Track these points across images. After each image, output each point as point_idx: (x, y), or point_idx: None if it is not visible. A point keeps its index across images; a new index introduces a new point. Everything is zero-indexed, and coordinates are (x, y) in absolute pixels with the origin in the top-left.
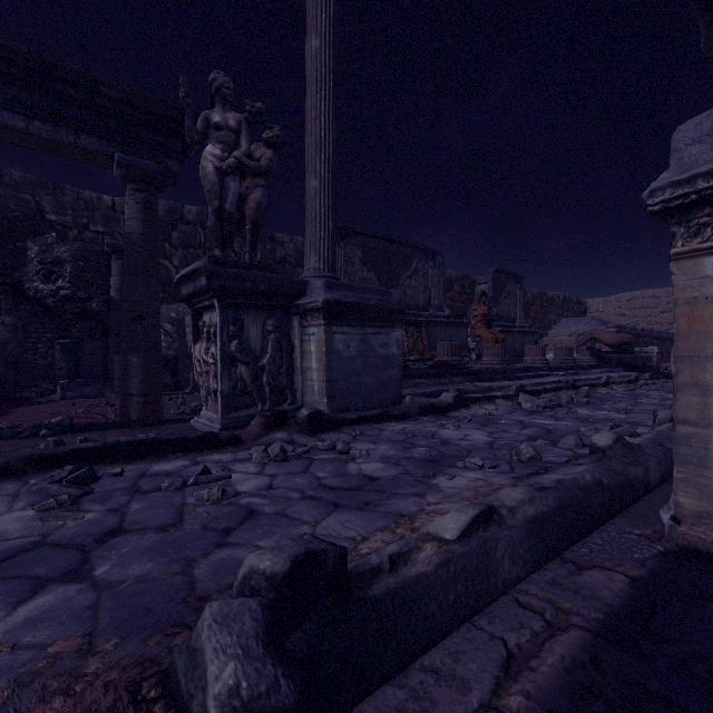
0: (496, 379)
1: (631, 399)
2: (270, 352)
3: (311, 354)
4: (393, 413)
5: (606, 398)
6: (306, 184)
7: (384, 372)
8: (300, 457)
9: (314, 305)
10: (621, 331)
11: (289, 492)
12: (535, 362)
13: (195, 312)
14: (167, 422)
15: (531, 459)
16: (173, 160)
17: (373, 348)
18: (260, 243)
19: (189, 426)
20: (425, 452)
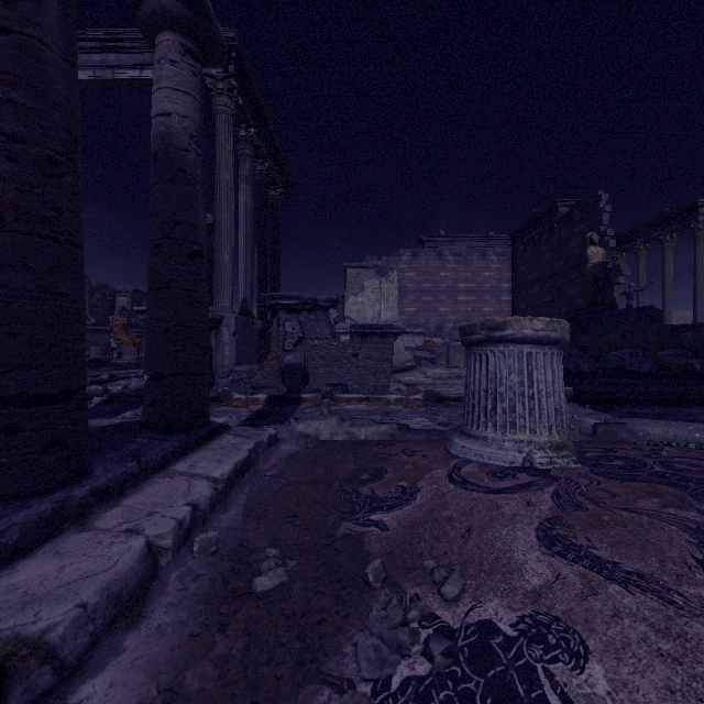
0: (133, 368)
1: None
2: None
3: None
4: None
5: None
6: None
7: None
8: None
9: None
10: None
11: None
12: None
13: None
14: None
15: None
16: None
17: None
18: None
19: None
20: None
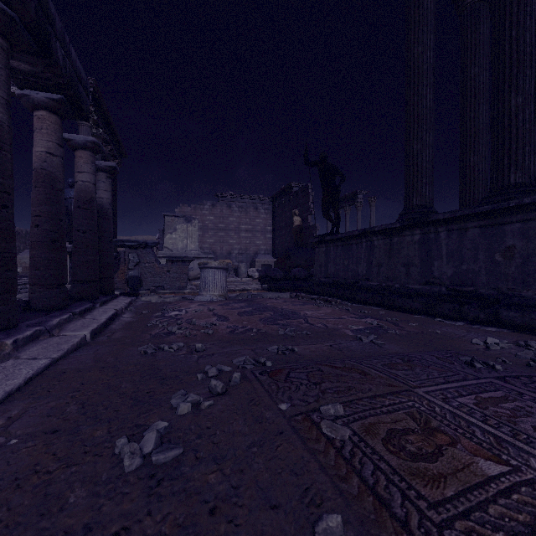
0: None
1: None
2: None
3: None
4: None
5: None
6: None
7: None
8: None
9: None
10: None
11: None
12: None
13: None
14: None
15: None
16: None
17: None
18: None
19: None
20: None
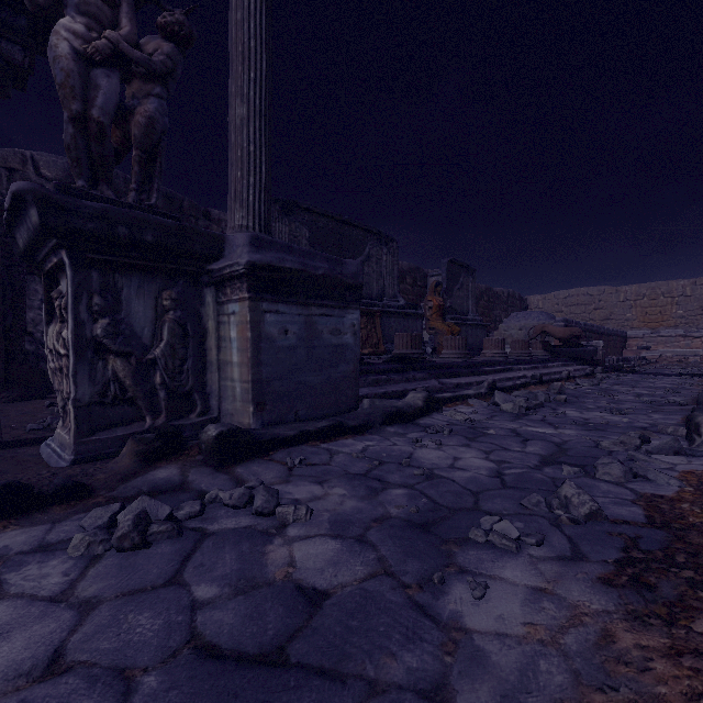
0: (462, 374)
1: (605, 395)
2: (166, 339)
3: (231, 342)
4: (349, 425)
5: (579, 394)
6: (230, 111)
7: (336, 367)
8: (176, 533)
9: (234, 270)
10: (568, 325)
11: (84, 698)
12: (494, 356)
13: (48, 277)
14: (5, 446)
15: (591, 516)
16: (11, 43)
17: (321, 334)
18: (156, 181)
19: (36, 452)
20: (405, 502)
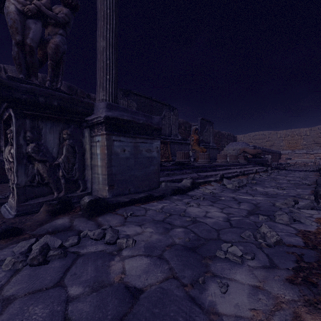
0: (208, 171)
1: (273, 180)
2: (64, 153)
3: (97, 155)
4: (155, 195)
5: (262, 180)
6: (97, 44)
7: (149, 168)
8: (63, 255)
9: (98, 120)
10: (255, 148)
11: None
12: (222, 162)
13: (5, 123)
14: None
15: (277, 243)
16: None
17: (141, 152)
18: (60, 76)
19: None
20: (183, 236)
